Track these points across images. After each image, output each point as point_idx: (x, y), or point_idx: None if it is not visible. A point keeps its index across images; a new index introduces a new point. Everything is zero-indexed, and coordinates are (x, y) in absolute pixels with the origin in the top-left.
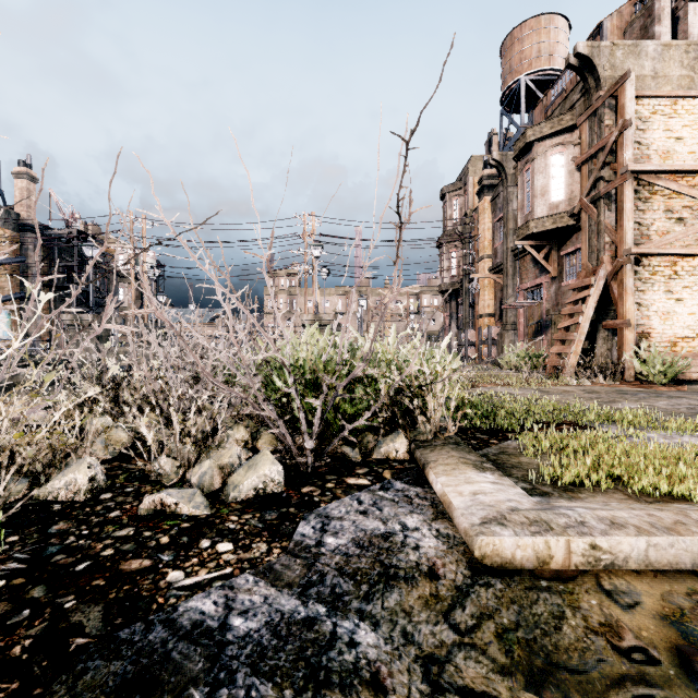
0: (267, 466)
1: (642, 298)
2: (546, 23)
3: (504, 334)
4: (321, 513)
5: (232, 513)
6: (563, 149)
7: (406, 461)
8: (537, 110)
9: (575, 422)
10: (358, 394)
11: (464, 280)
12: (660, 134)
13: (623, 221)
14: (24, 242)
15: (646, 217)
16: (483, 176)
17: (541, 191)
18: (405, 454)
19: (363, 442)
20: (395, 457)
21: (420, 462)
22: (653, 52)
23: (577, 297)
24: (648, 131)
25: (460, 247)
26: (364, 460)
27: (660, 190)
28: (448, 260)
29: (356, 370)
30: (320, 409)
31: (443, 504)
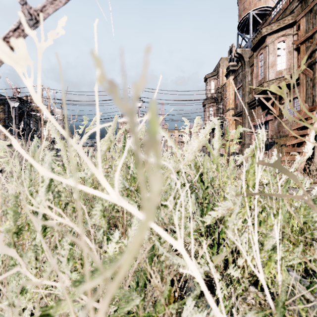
0: None
1: None
2: None
3: (243, 150)
4: None
5: None
6: (285, 38)
7: None
8: (261, 25)
9: None
10: None
11: None
12: None
13: None
14: None
15: None
16: (229, 65)
17: (271, 64)
18: None
19: None
20: None
21: None
22: None
23: (301, 125)
24: None
25: (215, 105)
26: None
27: None
28: (209, 112)
29: None
30: None
31: None
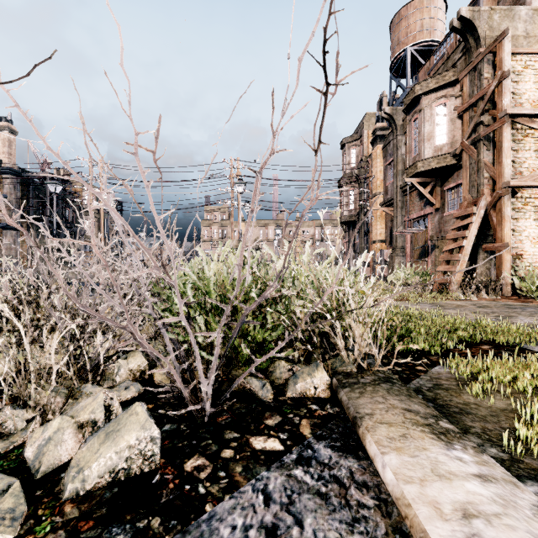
0: (133, 433)
1: (516, 225)
2: (428, 3)
3: (394, 256)
4: (201, 533)
5: (53, 534)
6: (446, 101)
7: (327, 402)
8: (421, 72)
9: (491, 341)
10: (269, 318)
11: (360, 213)
12: (531, 85)
13: (501, 159)
14: (3, 182)
15: (519, 156)
16: (376, 128)
17: (427, 136)
18: (325, 391)
19: (276, 372)
20: (313, 395)
21: (348, 412)
22: (525, 16)
23: (460, 224)
24: (521, 83)
25: (357, 186)
26: (277, 400)
27: (531, 133)
28: (347, 197)
29: (266, 290)
30: (218, 342)
31: (403, 519)
